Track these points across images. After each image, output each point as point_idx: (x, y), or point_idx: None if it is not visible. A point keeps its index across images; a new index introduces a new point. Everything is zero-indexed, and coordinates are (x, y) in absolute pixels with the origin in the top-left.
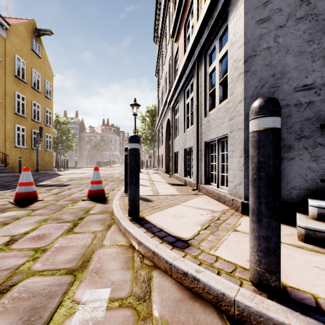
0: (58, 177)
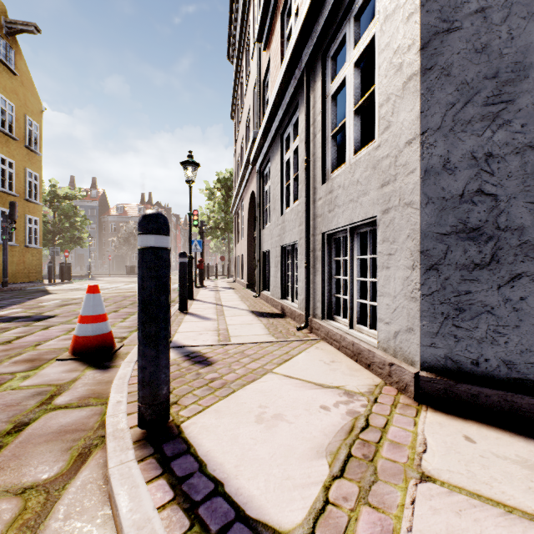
0: (40, 299)
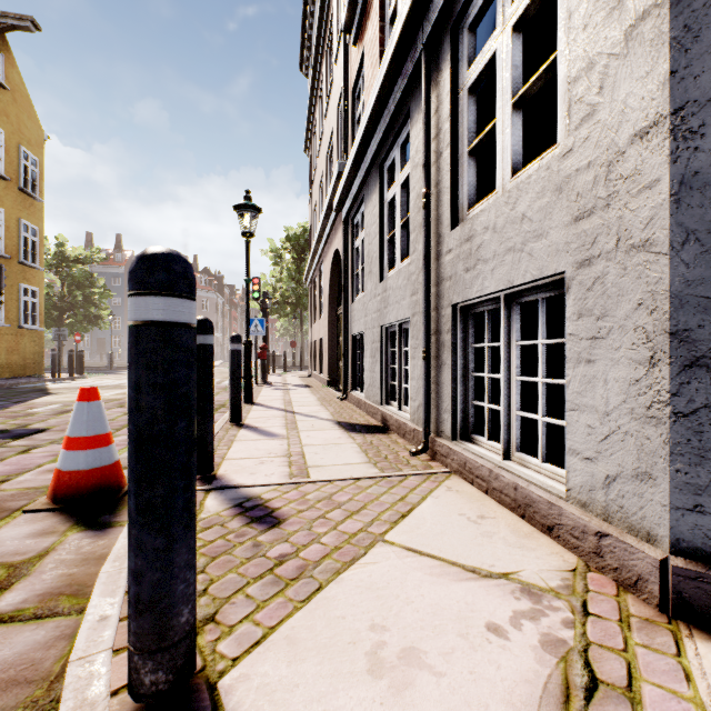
0: (31, 403)
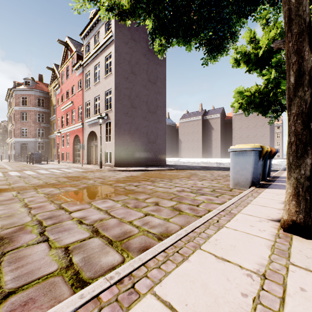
0: None
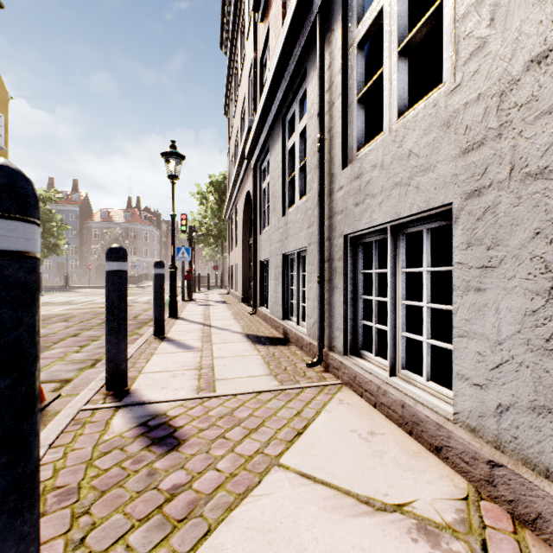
0: None
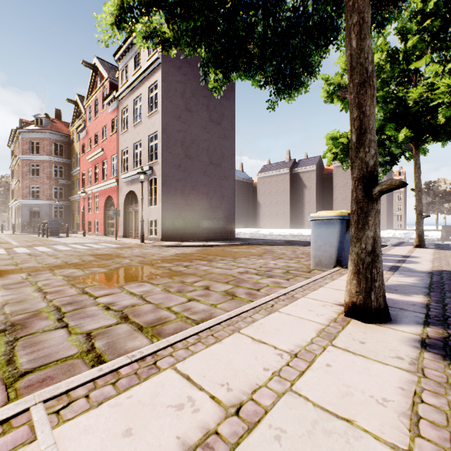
0: None
